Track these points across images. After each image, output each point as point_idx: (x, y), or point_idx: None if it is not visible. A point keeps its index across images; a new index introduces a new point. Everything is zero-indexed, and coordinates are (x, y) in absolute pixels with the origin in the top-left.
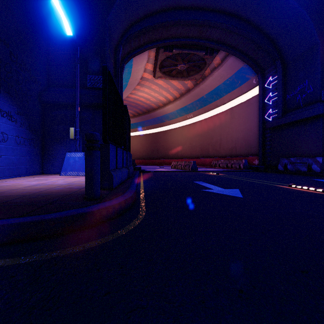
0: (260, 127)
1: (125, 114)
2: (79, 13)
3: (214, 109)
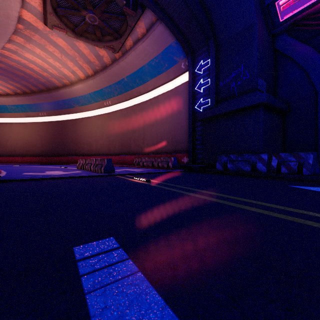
0: (190, 118)
1: None
2: None
3: (136, 97)
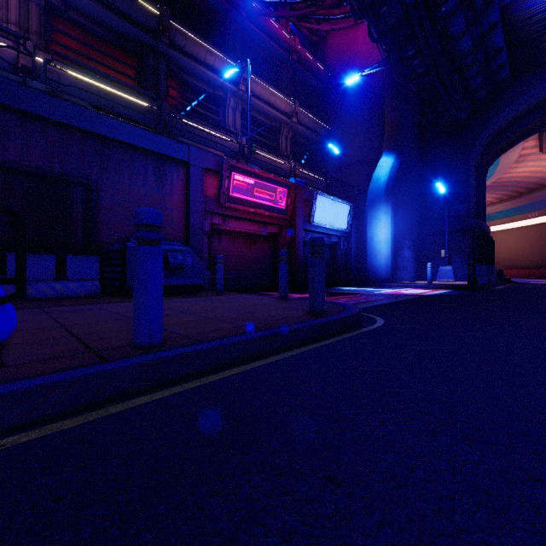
0: None
1: (486, 240)
2: (444, 162)
3: None
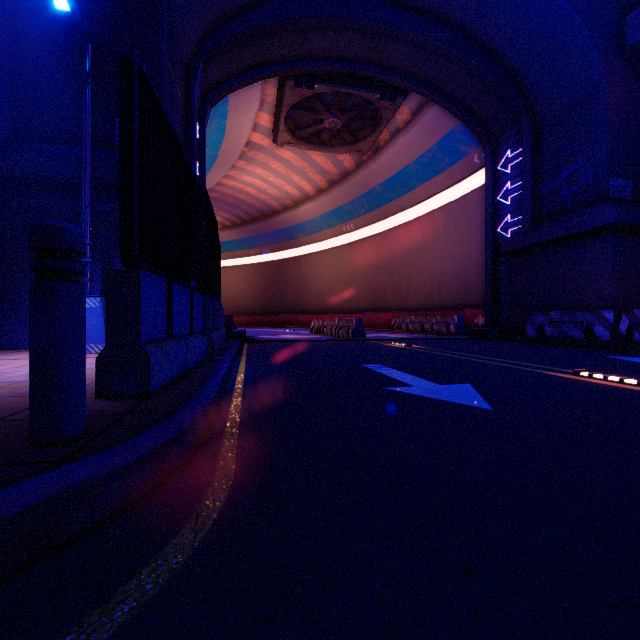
0: (488, 250)
1: (202, 205)
2: None
3: (396, 215)
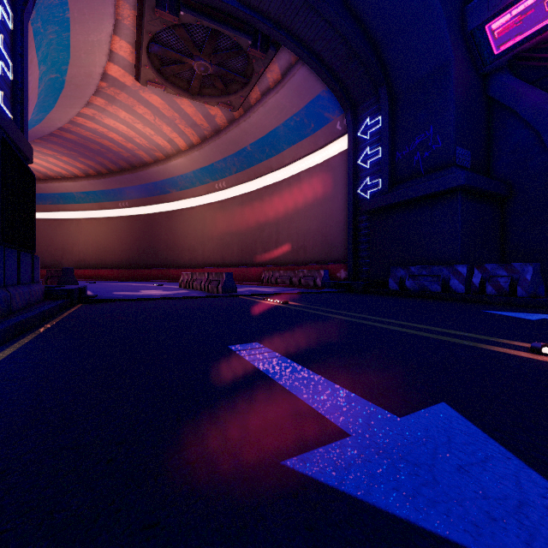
0: (350, 209)
1: None
2: None
3: (266, 175)
